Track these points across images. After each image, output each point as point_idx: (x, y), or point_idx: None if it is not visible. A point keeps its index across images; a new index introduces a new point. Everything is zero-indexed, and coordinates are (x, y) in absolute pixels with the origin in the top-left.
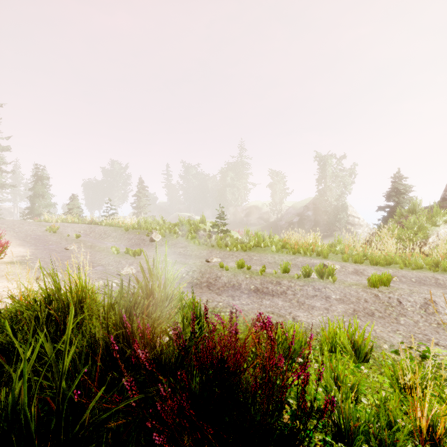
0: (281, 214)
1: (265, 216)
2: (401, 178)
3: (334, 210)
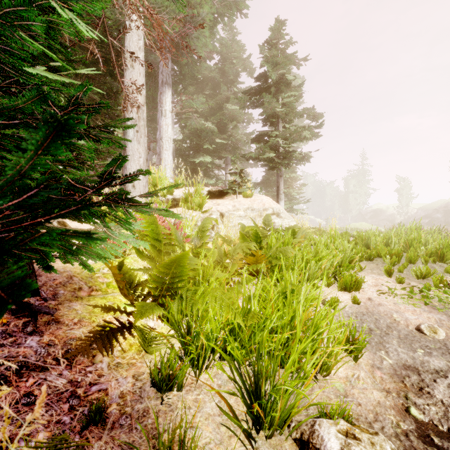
0: (407, 215)
1: (390, 218)
2: None
3: None
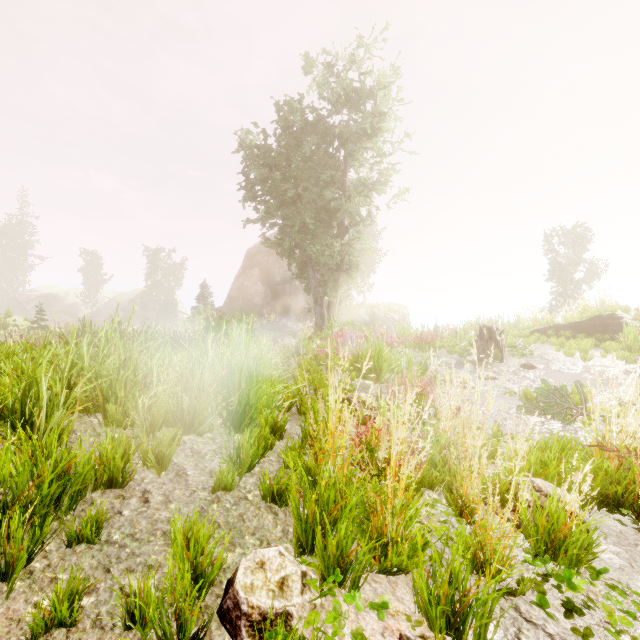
0: (97, 307)
1: (72, 309)
2: (206, 286)
3: (164, 306)
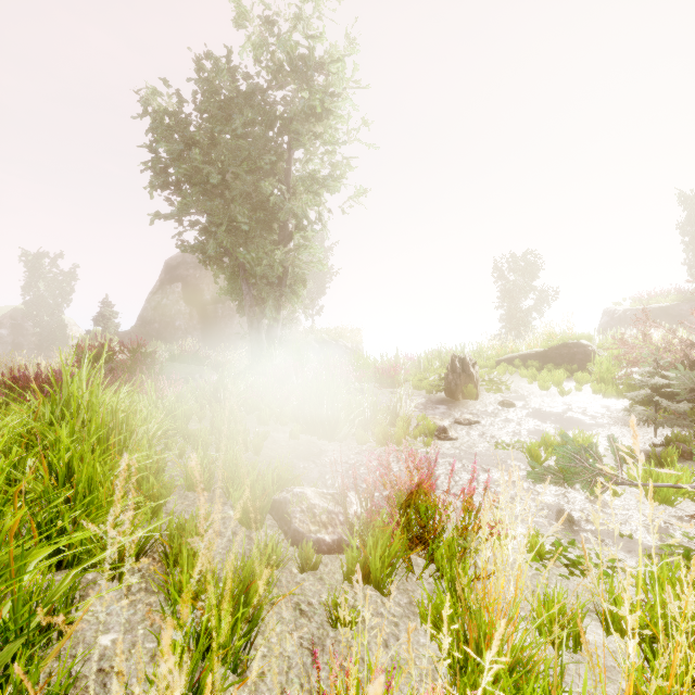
0: None
1: None
2: (109, 304)
3: (48, 329)
